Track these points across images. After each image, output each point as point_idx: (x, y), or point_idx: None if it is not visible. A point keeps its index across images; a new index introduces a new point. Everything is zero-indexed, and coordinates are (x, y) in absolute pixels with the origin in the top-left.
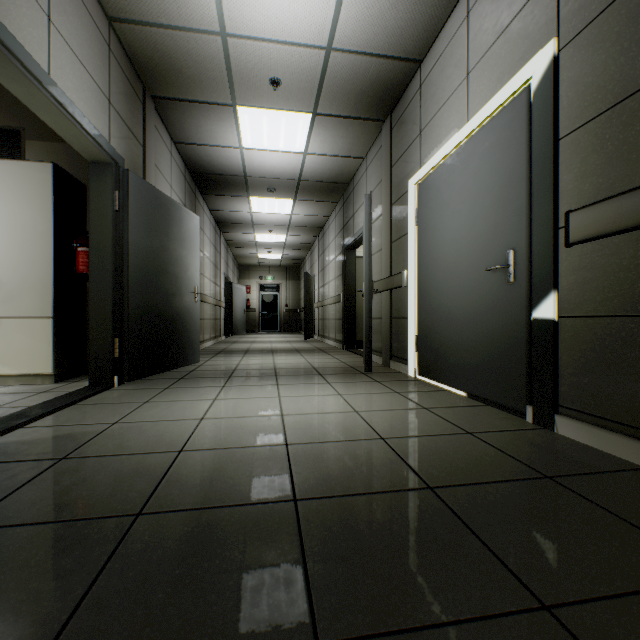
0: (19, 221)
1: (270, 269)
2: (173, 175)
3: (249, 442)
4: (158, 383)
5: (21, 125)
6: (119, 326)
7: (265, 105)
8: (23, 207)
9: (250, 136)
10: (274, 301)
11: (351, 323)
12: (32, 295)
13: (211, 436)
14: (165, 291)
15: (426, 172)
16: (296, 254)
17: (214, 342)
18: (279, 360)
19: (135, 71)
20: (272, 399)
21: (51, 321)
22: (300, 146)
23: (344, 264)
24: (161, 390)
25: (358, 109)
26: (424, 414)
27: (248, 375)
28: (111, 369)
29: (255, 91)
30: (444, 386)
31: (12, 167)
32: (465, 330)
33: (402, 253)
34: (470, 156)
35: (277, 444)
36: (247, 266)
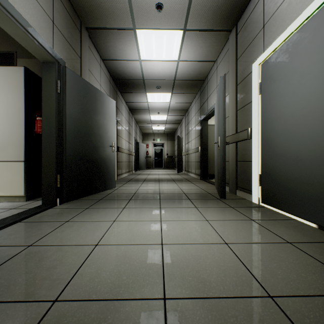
0: (5, 103)
1: (158, 135)
2: (102, 79)
3: (126, 289)
4: (84, 203)
5: (14, 50)
6: (60, 167)
7: (153, 26)
8: (8, 94)
9: (145, 51)
10: (161, 152)
11: (205, 164)
12: (12, 147)
13: (94, 273)
14: (92, 145)
15: (270, 52)
16: (172, 126)
17: (128, 174)
18: (162, 187)
19: (74, 9)
20: (155, 223)
21: (23, 163)
22: (175, 56)
23: (201, 129)
24: (83, 210)
25: (214, 23)
26: (294, 252)
27: (142, 198)
28: (55, 194)
29: (146, 16)
30: (289, 215)
31: (2, 70)
32: (316, 172)
33: (246, 116)
34: (323, 22)
35: (154, 297)
36: (147, 134)
